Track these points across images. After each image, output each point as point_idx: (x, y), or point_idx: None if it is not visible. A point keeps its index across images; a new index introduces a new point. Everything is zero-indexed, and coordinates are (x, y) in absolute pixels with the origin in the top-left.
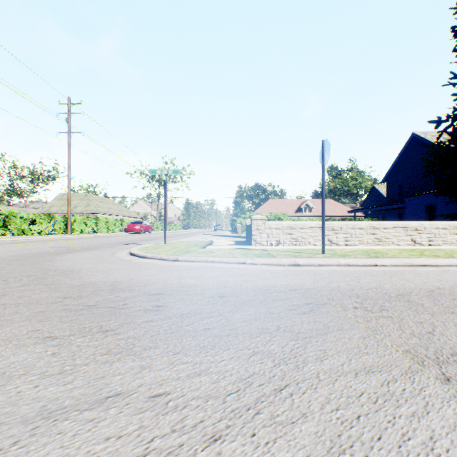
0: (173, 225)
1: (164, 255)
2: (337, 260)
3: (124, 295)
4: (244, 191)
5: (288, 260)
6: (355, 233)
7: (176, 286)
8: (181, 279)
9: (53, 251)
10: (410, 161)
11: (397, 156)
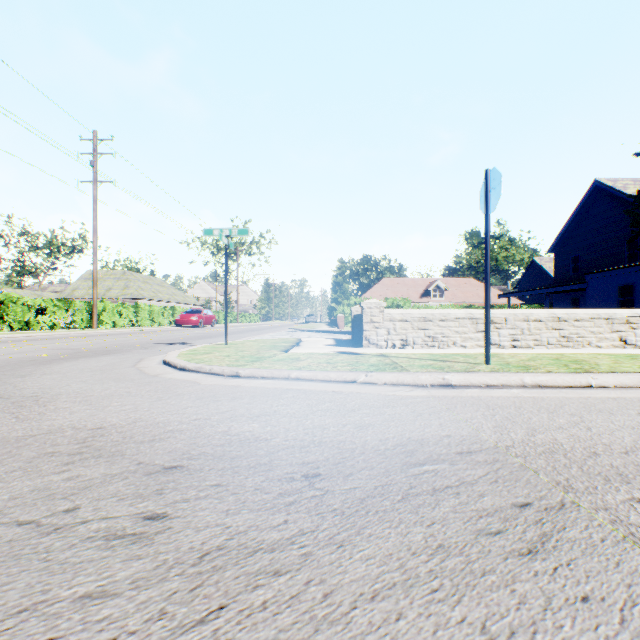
0: (246, 315)
1: (216, 367)
2: (519, 377)
3: (90, 472)
4: (347, 267)
5: (431, 378)
6: (528, 328)
7: (215, 443)
8: (231, 422)
9: (46, 357)
10: (592, 222)
11: (571, 214)
